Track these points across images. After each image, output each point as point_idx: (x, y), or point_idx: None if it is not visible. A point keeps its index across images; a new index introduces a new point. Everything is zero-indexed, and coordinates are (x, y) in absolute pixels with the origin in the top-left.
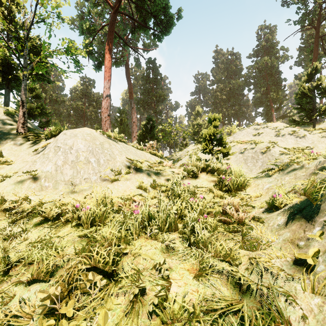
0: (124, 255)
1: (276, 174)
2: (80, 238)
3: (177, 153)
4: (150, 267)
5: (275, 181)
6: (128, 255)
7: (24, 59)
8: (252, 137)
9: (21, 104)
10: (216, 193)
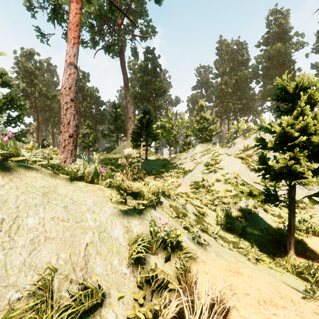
0: None
1: None
2: None
3: (180, 154)
4: None
5: None
6: None
7: None
8: None
9: None
10: None
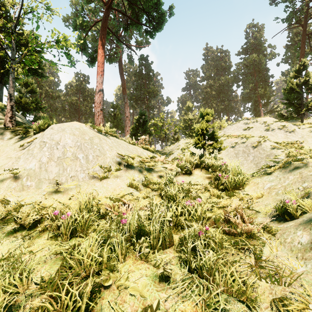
0: (105, 288)
1: (276, 172)
2: (55, 256)
3: (169, 146)
4: (139, 308)
5: (277, 180)
6: (110, 287)
7: (12, 51)
8: (243, 131)
9: (8, 97)
10: (212, 192)
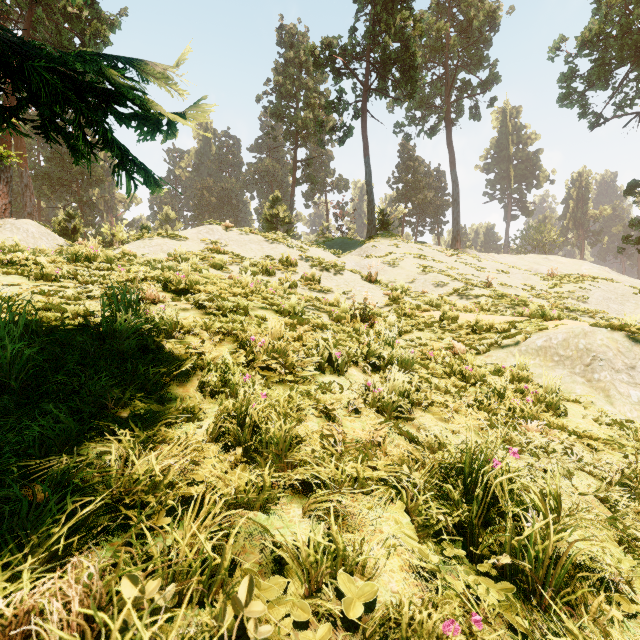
0: None
1: None
2: None
3: None
4: None
5: None
6: None
7: None
8: None
9: None
10: None
